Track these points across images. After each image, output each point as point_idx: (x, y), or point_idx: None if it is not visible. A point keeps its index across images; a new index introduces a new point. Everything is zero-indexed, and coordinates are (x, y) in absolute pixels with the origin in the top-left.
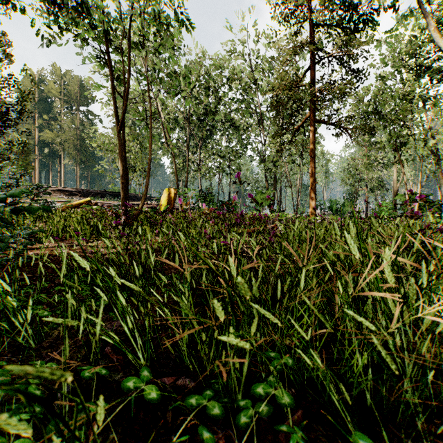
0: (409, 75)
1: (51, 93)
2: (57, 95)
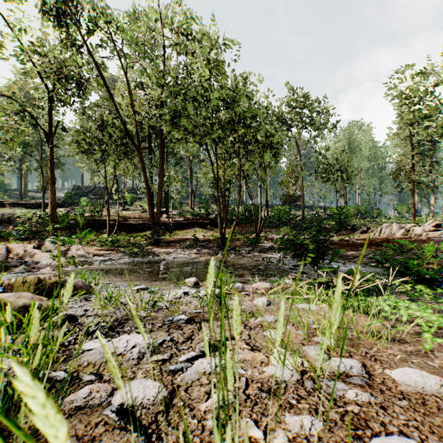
0: None
1: None
2: None
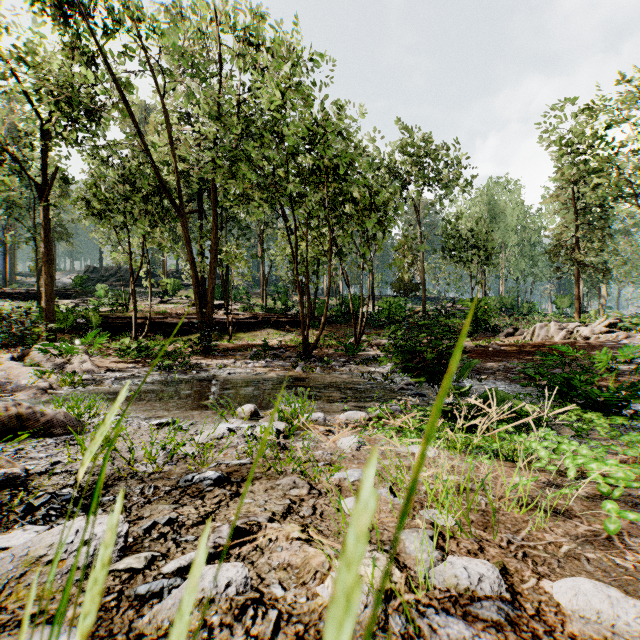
0: None
1: None
2: None
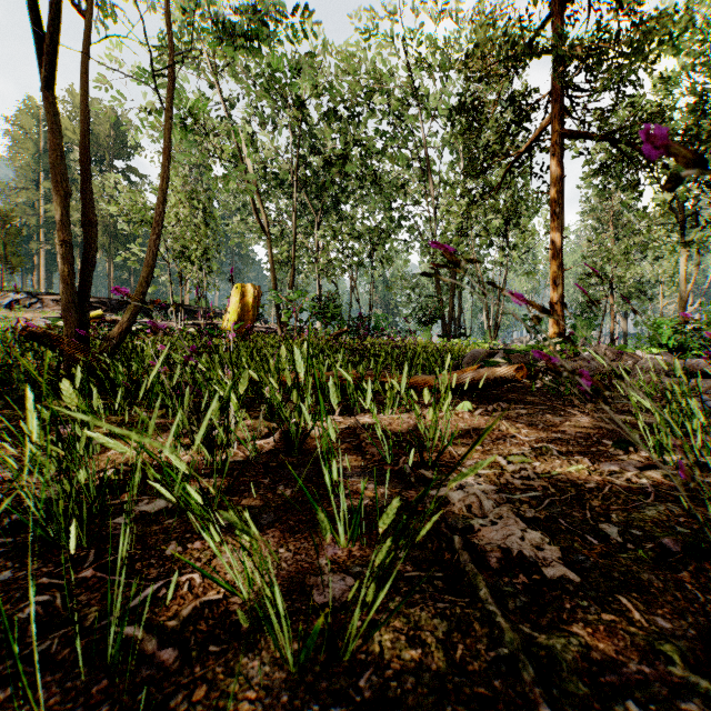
0: None
1: (66, 138)
2: (74, 140)
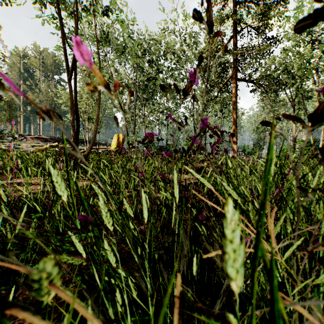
0: (307, 47)
1: (32, 65)
2: (36, 67)
